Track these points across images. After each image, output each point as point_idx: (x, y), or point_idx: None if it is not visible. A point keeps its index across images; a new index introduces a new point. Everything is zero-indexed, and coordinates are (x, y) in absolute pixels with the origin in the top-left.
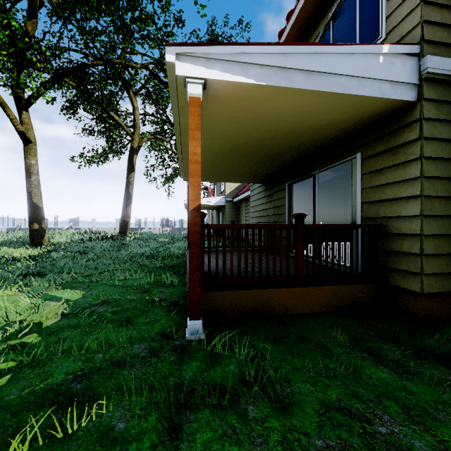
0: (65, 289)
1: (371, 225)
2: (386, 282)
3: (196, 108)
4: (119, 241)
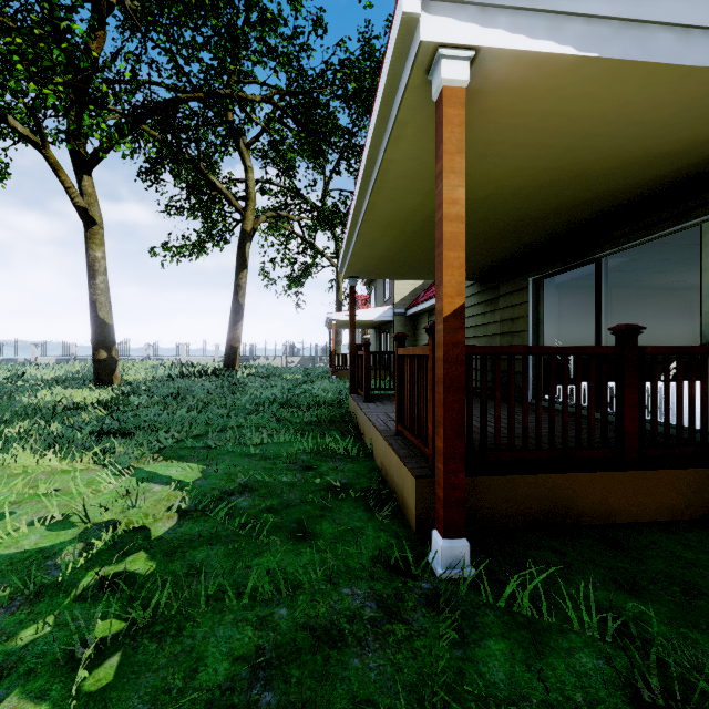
0: (168, 461)
1: None
2: None
3: (457, 110)
4: (226, 378)
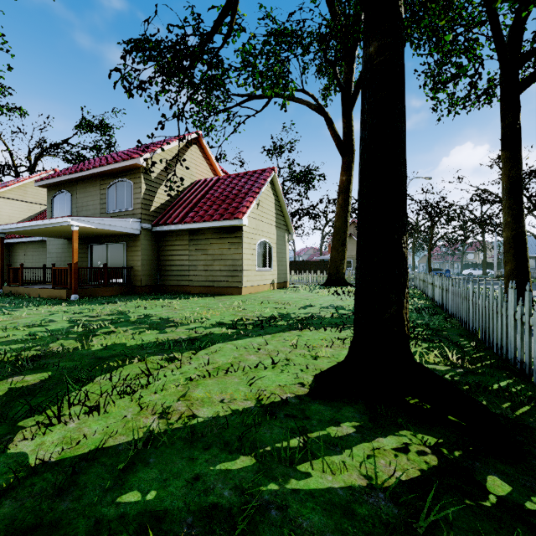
0: None
1: (129, 267)
2: (133, 285)
3: (77, 234)
4: None
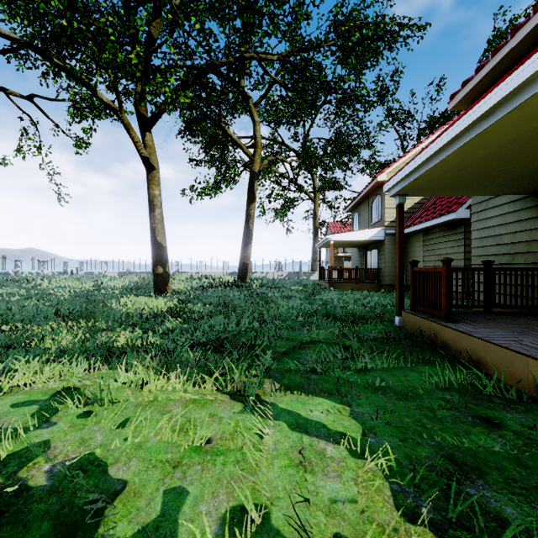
0: (293, 393)
1: None
2: None
3: None
4: (245, 288)
